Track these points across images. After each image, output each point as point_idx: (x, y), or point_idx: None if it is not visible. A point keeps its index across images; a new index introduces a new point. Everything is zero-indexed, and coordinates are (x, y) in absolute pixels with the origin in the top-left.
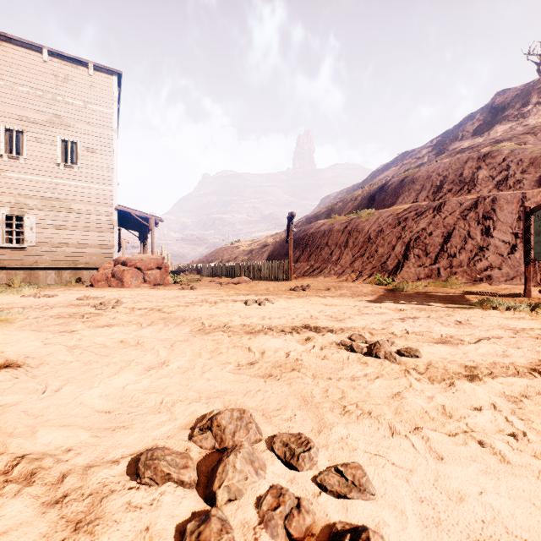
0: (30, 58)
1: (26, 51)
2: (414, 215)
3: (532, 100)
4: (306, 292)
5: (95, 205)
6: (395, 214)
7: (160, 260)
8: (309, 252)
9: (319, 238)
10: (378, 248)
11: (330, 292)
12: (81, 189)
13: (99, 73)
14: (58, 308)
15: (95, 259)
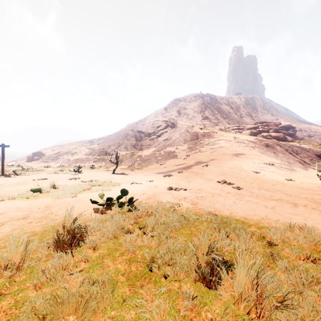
0: None
1: None
2: None
3: None
4: None
5: None
6: None
7: None
8: None
9: None
10: None
11: None
12: None
13: None
14: None
15: None
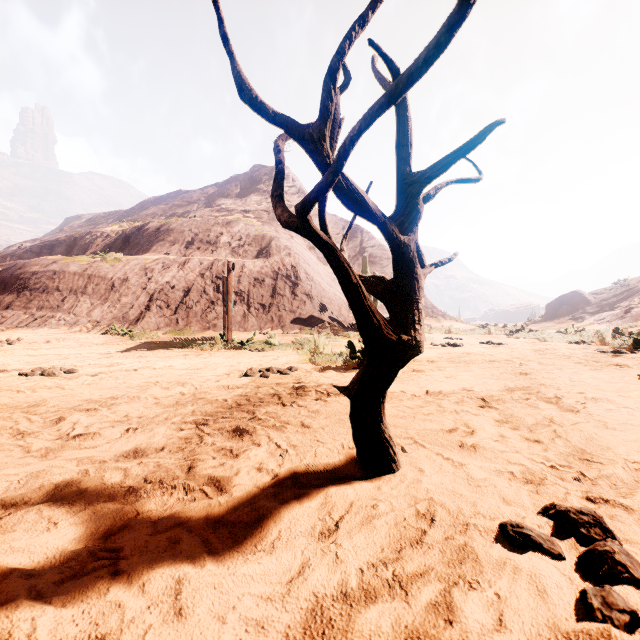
0: None
1: None
2: (162, 267)
3: None
4: (14, 346)
5: None
6: (143, 263)
7: None
8: (30, 296)
9: (46, 280)
10: (122, 298)
11: (50, 344)
12: None
13: None
14: None
15: None
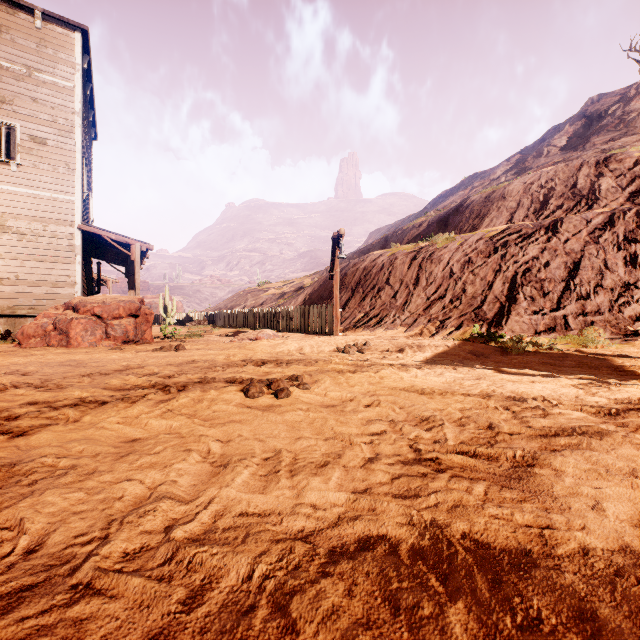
0: None
1: None
2: (517, 238)
3: (636, 105)
4: (365, 355)
5: (46, 223)
6: (487, 238)
7: (135, 304)
8: (362, 293)
9: (375, 274)
10: (466, 287)
11: (407, 355)
12: (23, 198)
13: (52, 26)
14: None
15: (45, 302)
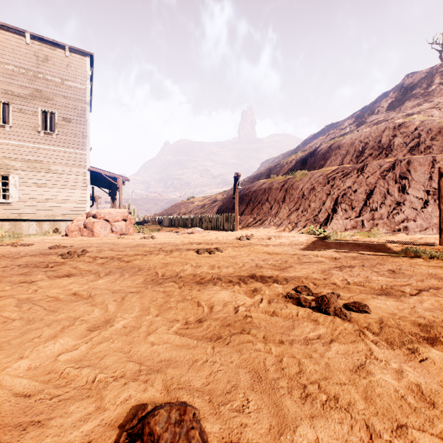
0: (14, 41)
1: (11, 35)
2: (341, 175)
3: (435, 81)
4: (250, 241)
5: (71, 167)
6: (324, 174)
7: (125, 213)
8: (252, 206)
9: (260, 195)
10: (310, 203)
11: (271, 241)
12: (59, 153)
13: (74, 54)
14: (28, 257)
15: (70, 212)
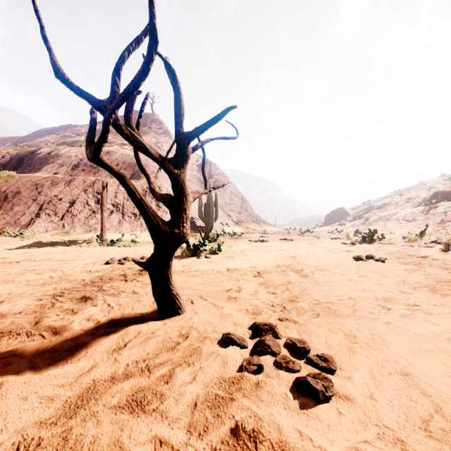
0: None
1: None
2: (50, 184)
3: (147, 124)
4: None
5: None
6: (34, 180)
7: None
8: None
9: None
10: (14, 207)
11: None
12: None
13: None
14: None
15: None
